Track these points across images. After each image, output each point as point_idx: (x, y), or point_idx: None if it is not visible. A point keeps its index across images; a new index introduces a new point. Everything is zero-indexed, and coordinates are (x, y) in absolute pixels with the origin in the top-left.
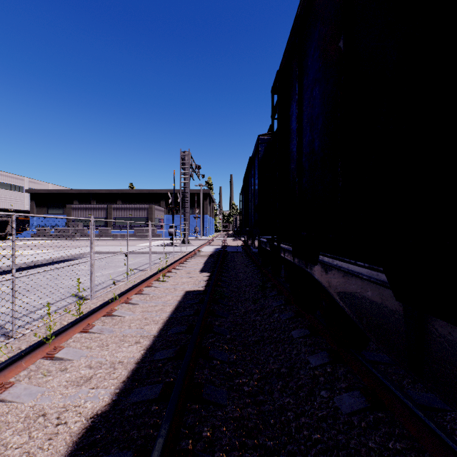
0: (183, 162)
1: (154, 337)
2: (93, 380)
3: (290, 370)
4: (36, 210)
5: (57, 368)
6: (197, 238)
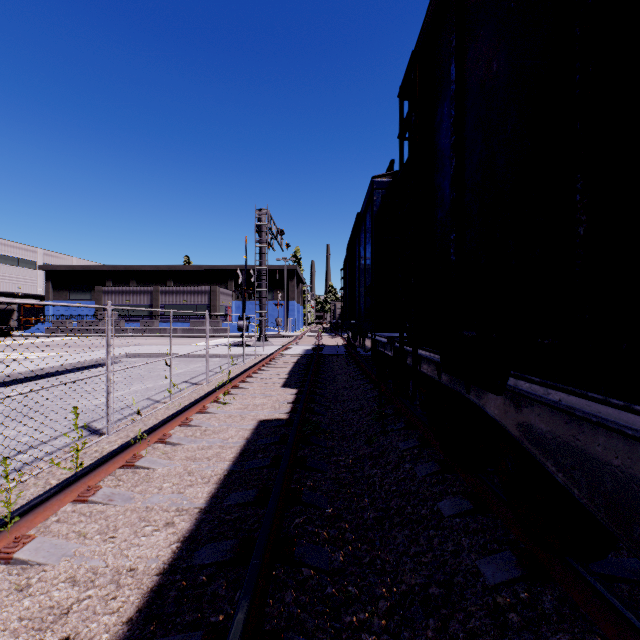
0: (258, 224)
1: (200, 512)
2: (72, 616)
3: (447, 592)
4: (54, 294)
5: (12, 585)
6: (279, 335)
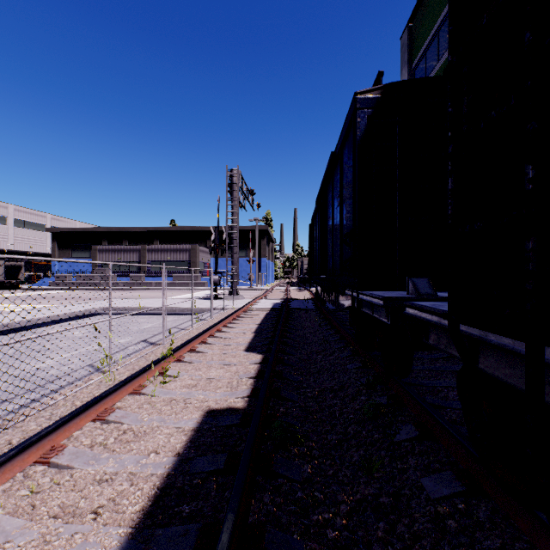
0: (230, 184)
1: None
2: None
3: None
4: (59, 253)
5: None
6: (251, 288)
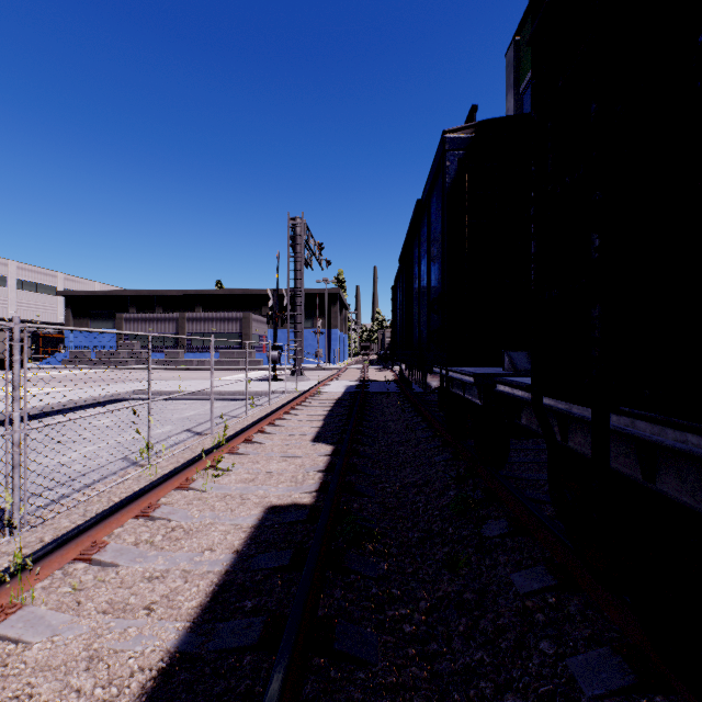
0: (292, 236)
1: None
2: None
3: None
4: (74, 322)
5: None
6: (319, 367)
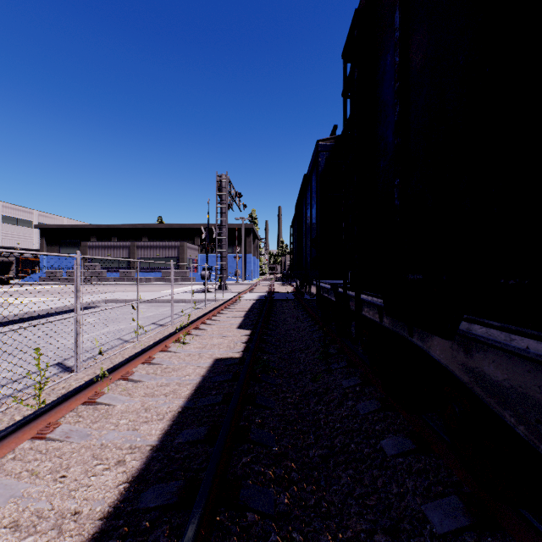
0: (219, 188)
1: (151, 450)
2: None
3: (393, 541)
4: (47, 249)
5: None
6: (238, 283)
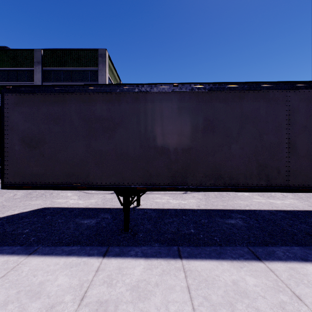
0: None
1: None
2: None
3: None
4: None
5: None
6: None
